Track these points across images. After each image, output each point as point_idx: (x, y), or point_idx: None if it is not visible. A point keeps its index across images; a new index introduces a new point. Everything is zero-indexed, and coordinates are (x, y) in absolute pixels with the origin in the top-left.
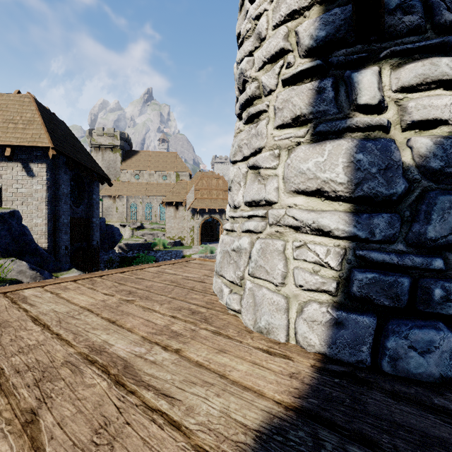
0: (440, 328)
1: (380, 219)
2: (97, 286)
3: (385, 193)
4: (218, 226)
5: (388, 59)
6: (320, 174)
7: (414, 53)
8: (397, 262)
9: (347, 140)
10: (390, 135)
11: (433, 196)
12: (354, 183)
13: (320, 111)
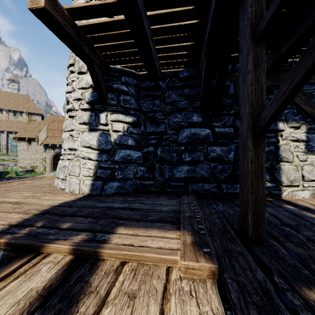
0: (116, 182)
1: (104, 155)
2: None
3: (106, 149)
4: None
5: (109, 111)
6: (90, 142)
7: (115, 111)
8: (108, 166)
9: (97, 133)
10: (110, 132)
11: (117, 150)
12: (98, 145)
13: (91, 122)
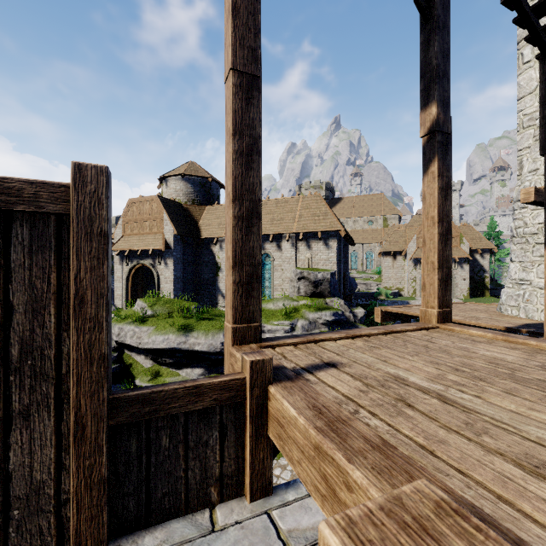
0: None
1: None
2: None
3: None
4: None
5: None
6: None
7: None
8: None
9: None
10: None
11: None
12: None
13: None
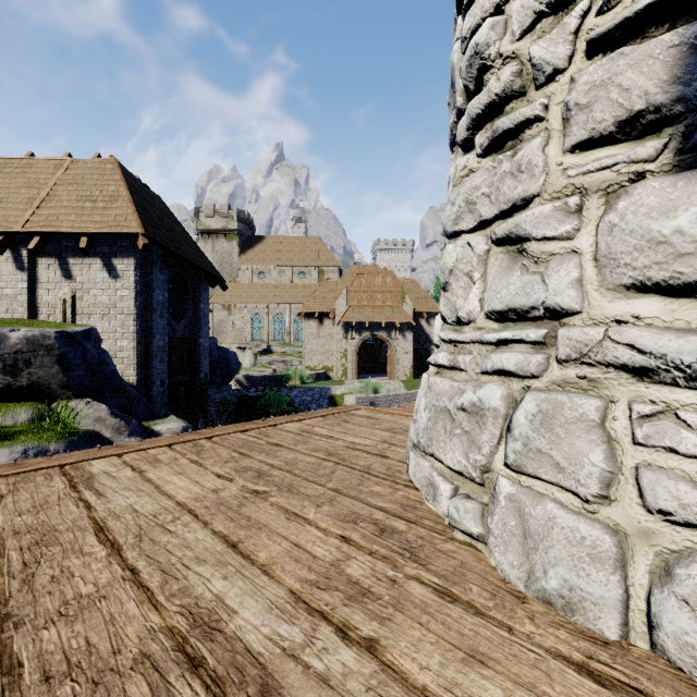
0: None
1: None
2: (205, 457)
3: None
4: (384, 349)
5: None
6: None
7: None
8: None
9: None
10: None
11: None
12: None
13: None
